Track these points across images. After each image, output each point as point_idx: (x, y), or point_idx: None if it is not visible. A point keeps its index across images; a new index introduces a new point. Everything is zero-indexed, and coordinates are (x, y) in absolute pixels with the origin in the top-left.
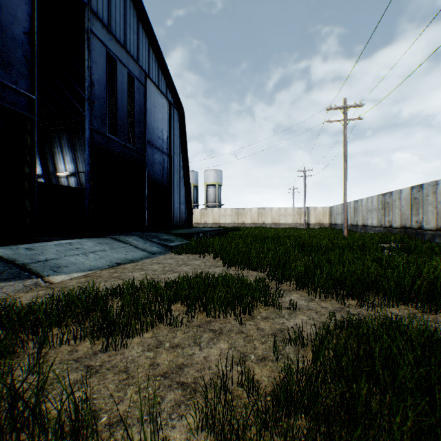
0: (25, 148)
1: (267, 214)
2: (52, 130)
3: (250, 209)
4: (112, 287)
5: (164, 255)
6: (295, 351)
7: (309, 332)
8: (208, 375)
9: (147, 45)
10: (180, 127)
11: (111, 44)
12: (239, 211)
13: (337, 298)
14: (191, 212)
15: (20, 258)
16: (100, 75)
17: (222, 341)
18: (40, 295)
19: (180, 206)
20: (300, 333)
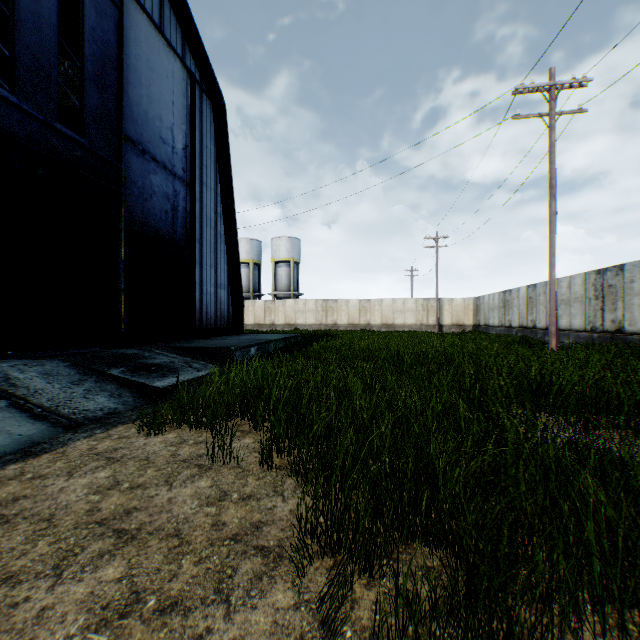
0: None
1: (373, 310)
2: None
3: (346, 302)
4: None
5: (104, 432)
6: None
7: None
8: None
9: None
10: (218, 137)
11: None
12: (328, 305)
13: None
14: (240, 304)
15: None
16: None
17: None
18: None
19: (218, 291)
20: None
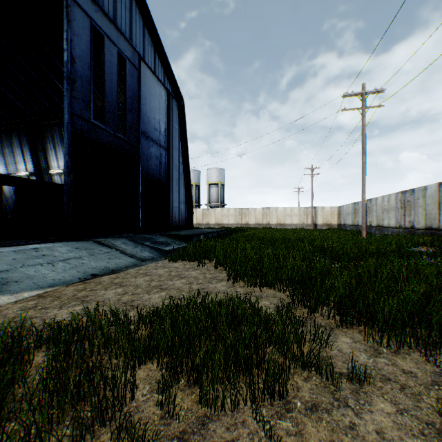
0: None
1: (271, 214)
2: (43, 125)
3: (254, 209)
4: (48, 329)
5: (156, 262)
6: None
7: None
8: None
9: (142, 25)
10: (180, 120)
11: (98, 17)
12: (243, 211)
13: (424, 351)
14: (191, 212)
15: None
16: (83, 51)
17: None
18: None
19: (180, 205)
20: None
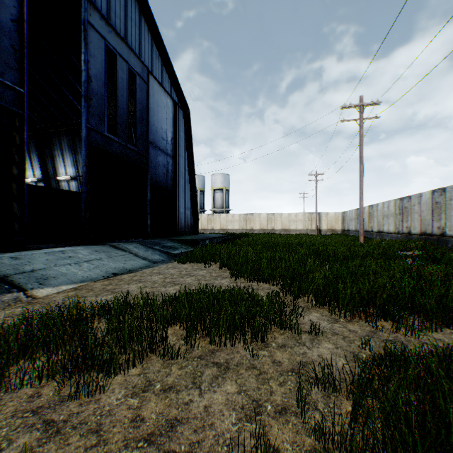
0: (13, 147)
1: (276, 220)
2: (51, 132)
3: (259, 215)
4: (99, 305)
5: (166, 264)
6: (325, 398)
7: (338, 367)
8: (209, 439)
9: (150, 40)
10: (186, 128)
11: (111, 37)
12: (247, 217)
13: (366, 318)
14: (197, 218)
15: (2, 268)
16: (98, 70)
17: (228, 381)
18: (17, 314)
19: (186, 211)
20: (330, 373)
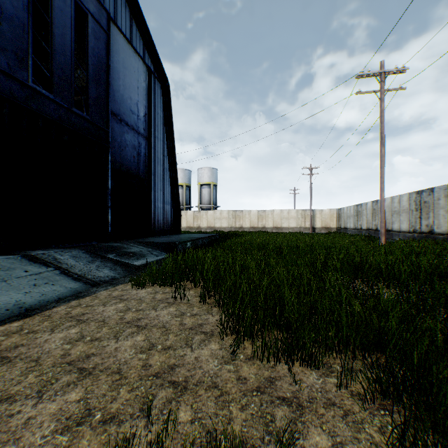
0: None
1: (267, 217)
2: None
3: (249, 212)
4: None
5: (113, 287)
6: None
7: None
8: None
9: None
10: (165, 106)
11: None
12: (236, 214)
13: None
14: (179, 214)
15: None
16: None
17: None
18: None
19: (165, 206)
20: None
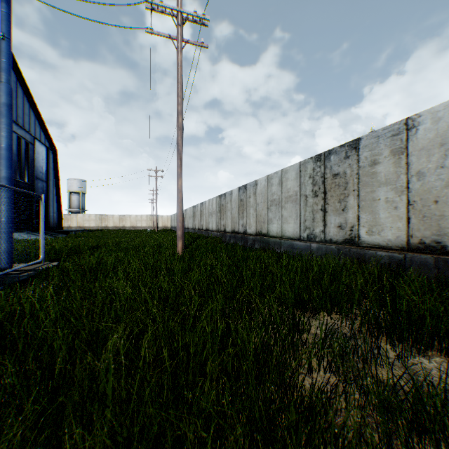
0: None
1: (127, 220)
2: None
3: (113, 216)
4: None
5: None
6: None
7: None
8: None
9: (35, 118)
10: (54, 161)
11: (19, 130)
12: (103, 217)
13: None
14: (62, 218)
15: None
16: (15, 149)
17: None
18: None
19: (54, 214)
20: None
